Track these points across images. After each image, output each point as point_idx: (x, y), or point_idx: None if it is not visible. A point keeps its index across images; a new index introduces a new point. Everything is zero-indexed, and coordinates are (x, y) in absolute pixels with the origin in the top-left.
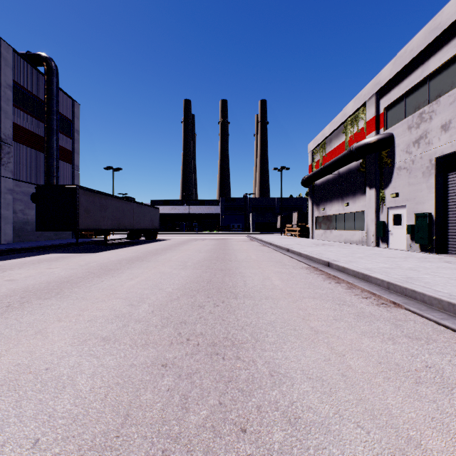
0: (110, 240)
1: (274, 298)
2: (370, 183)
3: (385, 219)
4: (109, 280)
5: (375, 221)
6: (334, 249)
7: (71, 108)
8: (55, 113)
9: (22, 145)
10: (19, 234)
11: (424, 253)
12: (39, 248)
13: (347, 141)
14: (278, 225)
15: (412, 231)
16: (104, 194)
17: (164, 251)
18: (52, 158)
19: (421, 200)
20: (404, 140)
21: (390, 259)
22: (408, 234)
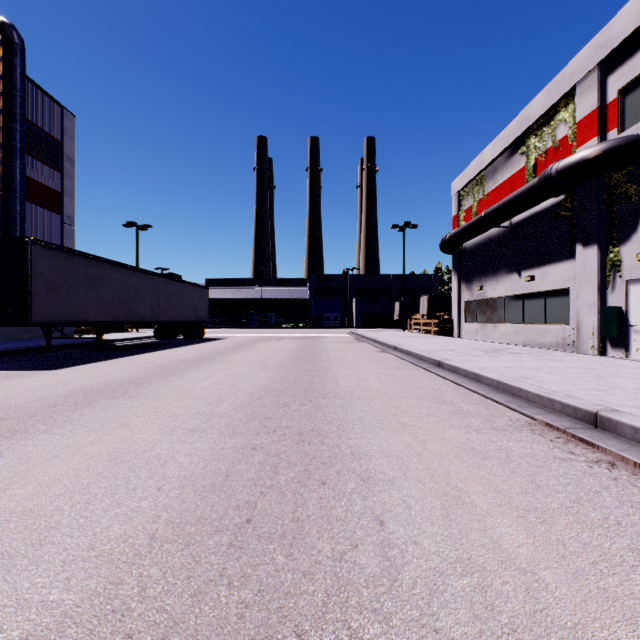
0: (121, 340)
1: None
2: (586, 236)
3: (620, 303)
4: None
5: (597, 306)
6: (537, 364)
7: (59, 121)
8: (19, 120)
9: None
10: None
11: None
12: None
13: (530, 166)
14: (395, 316)
15: None
16: (94, 259)
17: (195, 366)
18: (12, 198)
19: None
20: None
21: None
22: None
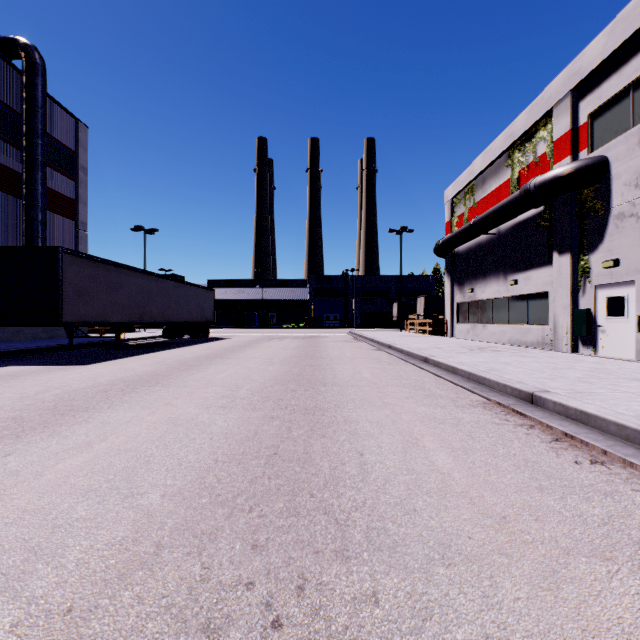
0: (133, 340)
1: (470, 553)
2: (561, 245)
3: (589, 306)
4: (28, 450)
5: (570, 309)
6: (510, 359)
7: (73, 132)
8: (41, 135)
9: None
10: None
11: None
12: None
13: (514, 178)
14: (394, 316)
15: None
16: (114, 265)
17: (209, 362)
18: (34, 207)
19: None
20: (631, 165)
21: None
22: None
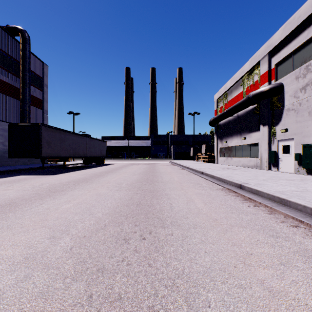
0: (69, 165)
1: (202, 226)
2: (264, 122)
3: (275, 149)
4: (48, 202)
5: (267, 150)
6: (239, 172)
7: (41, 68)
8: (28, 71)
9: (2, 94)
10: (0, 160)
11: (310, 175)
12: (12, 171)
13: (244, 91)
14: (191, 154)
15: (299, 158)
16: (63, 131)
17: (107, 174)
18: (25, 104)
19: (307, 134)
20: (292, 87)
21: (291, 182)
22: (296, 160)
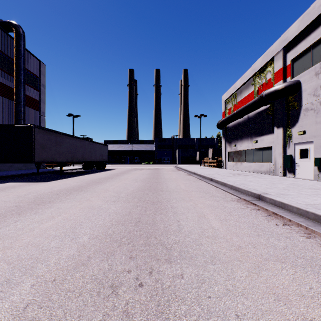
0: (68, 170)
1: (223, 260)
2: (278, 123)
3: (291, 153)
4: (25, 219)
5: (282, 155)
6: (252, 179)
7: (38, 67)
8: (23, 69)
9: None
10: None
11: None
12: (2, 177)
13: (256, 90)
14: (197, 158)
15: (320, 164)
16: (59, 133)
17: (106, 180)
18: (20, 105)
19: None
20: (311, 85)
21: (317, 191)
22: (316, 165)
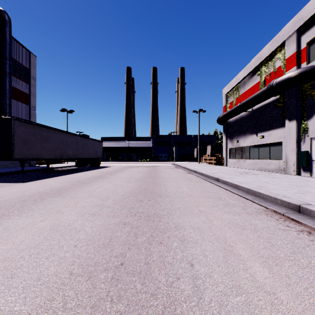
0: (59, 167)
1: None
2: (290, 115)
3: (307, 149)
4: None
5: (296, 151)
6: (267, 179)
7: (28, 59)
8: (8, 58)
9: None
10: None
11: None
12: None
13: (262, 81)
14: (195, 155)
15: None
16: (45, 127)
17: (95, 180)
18: (4, 97)
19: None
20: None
21: None
22: None
